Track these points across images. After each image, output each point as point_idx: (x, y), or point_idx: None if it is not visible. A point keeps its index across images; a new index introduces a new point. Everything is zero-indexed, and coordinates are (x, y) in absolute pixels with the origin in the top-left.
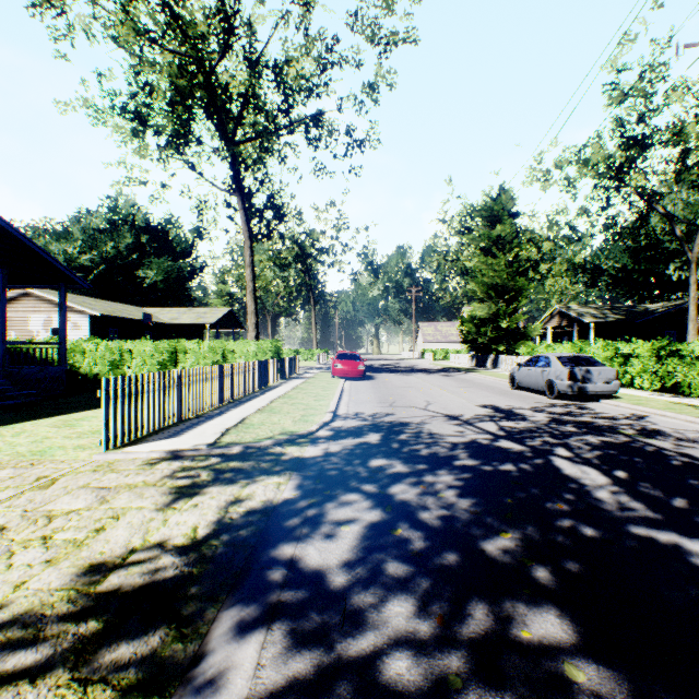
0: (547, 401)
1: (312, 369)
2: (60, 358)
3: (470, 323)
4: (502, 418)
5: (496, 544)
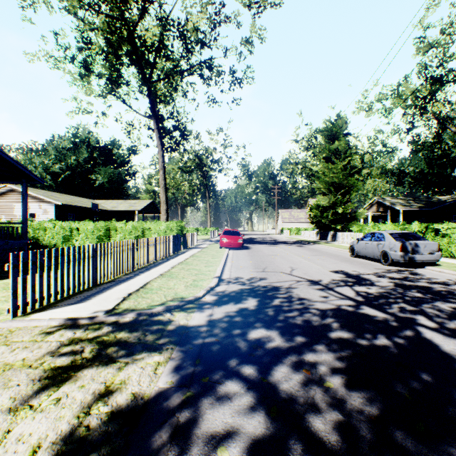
0: (383, 267)
1: (207, 241)
2: (22, 234)
3: (316, 210)
4: (355, 283)
5: None
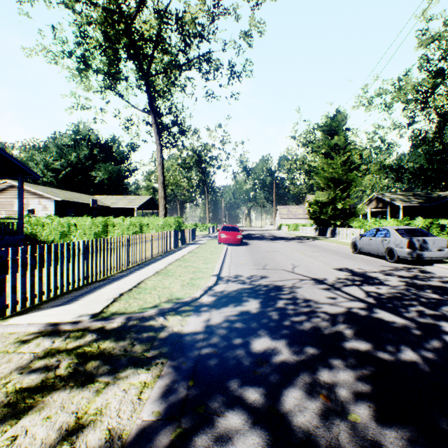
0: (389, 264)
1: (205, 237)
2: (18, 230)
3: (315, 205)
4: (363, 282)
5: None
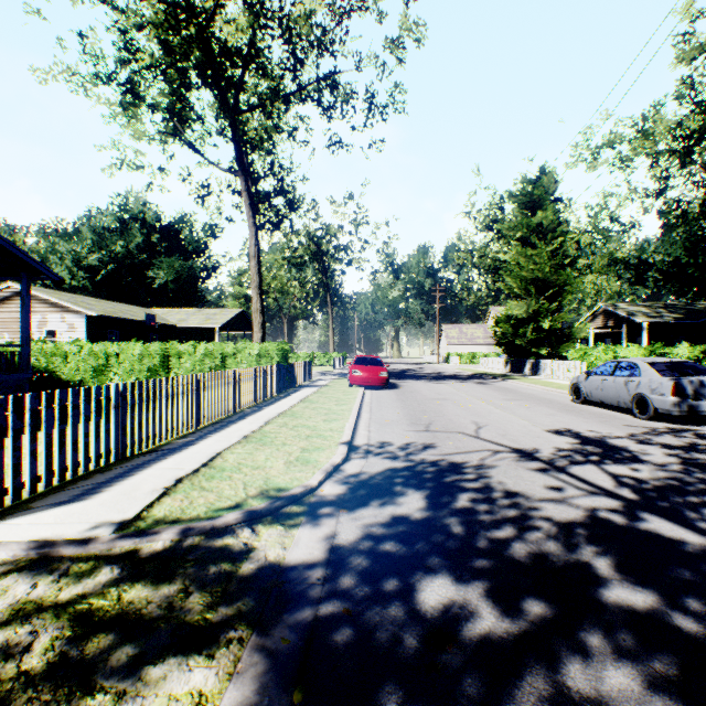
0: (640, 423)
1: (328, 375)
2: (22, 364)
3: (505, 323)
4: (604, 458)
5: None
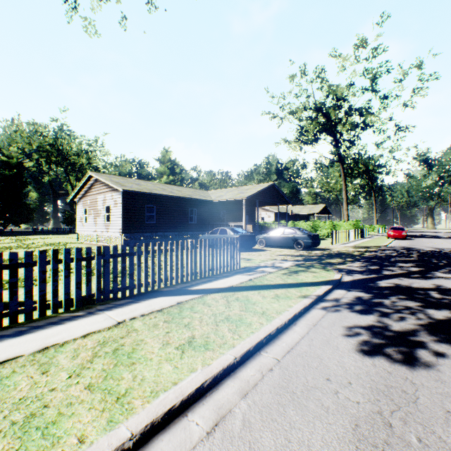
0: None
1: (374, 235)
2: None
3: None
4: None
5: (415, 254)
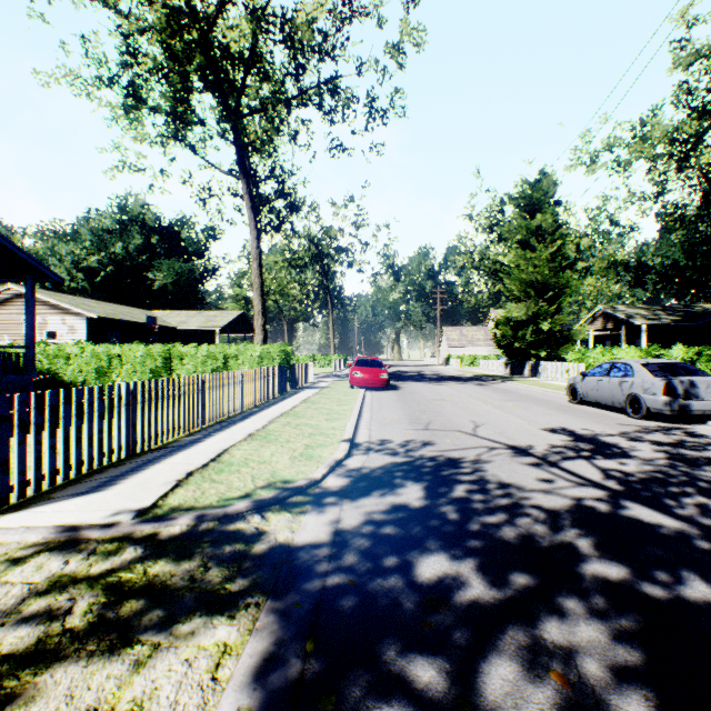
0: (633, 422)
1: (329, 377)
2: (26, 365)
3: (505, 326)
4: (595, 453)
5: None
